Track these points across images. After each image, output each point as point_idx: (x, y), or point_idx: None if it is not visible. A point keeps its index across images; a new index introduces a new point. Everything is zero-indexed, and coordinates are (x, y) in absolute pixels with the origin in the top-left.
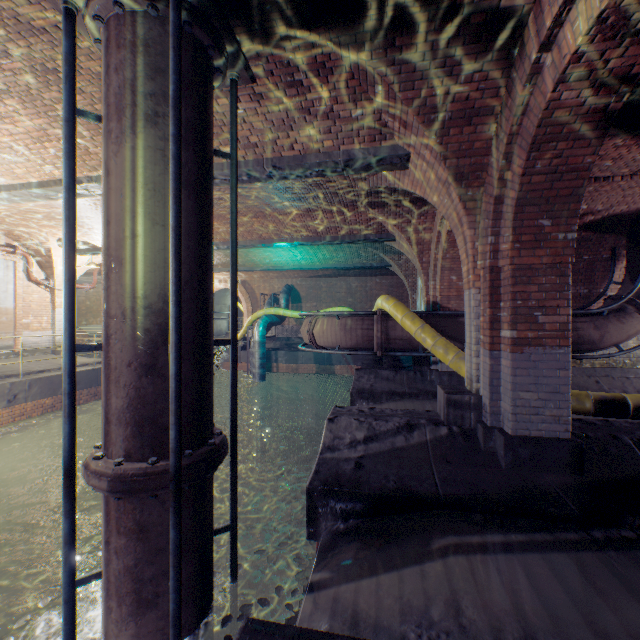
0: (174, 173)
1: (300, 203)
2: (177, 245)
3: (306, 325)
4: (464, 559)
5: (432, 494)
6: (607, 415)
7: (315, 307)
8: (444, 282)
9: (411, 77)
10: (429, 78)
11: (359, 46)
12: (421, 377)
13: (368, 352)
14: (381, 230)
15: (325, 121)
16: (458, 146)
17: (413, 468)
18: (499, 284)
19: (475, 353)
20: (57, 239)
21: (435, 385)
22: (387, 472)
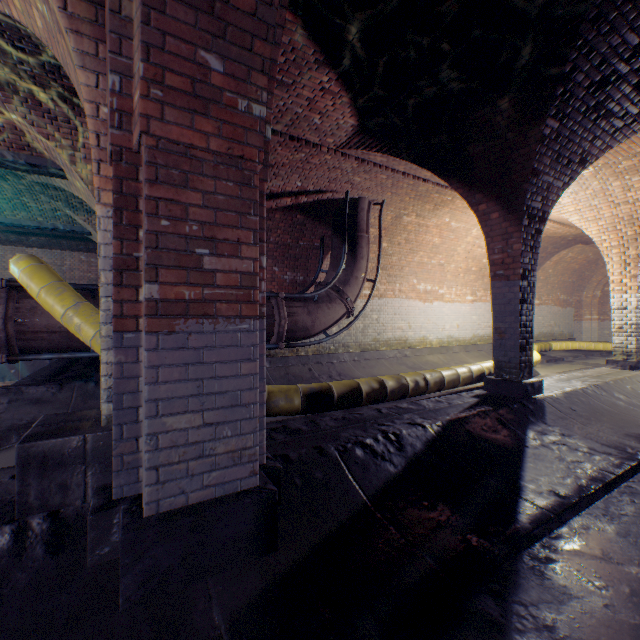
0: None
1: None
2: None
3: None
4: None
5: None
6: (316, 410)
7: None
8: None
9: None
10: None
11: None
12: None
13: None
14: (30, 148)
15: None
16: None
17: None
18: (138, 190)
19: (106, 341)
20: None
21: None
22: None
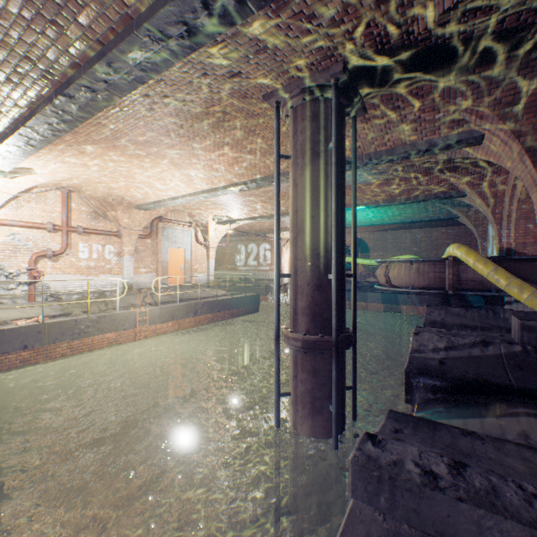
0: (335, 183)
1: (380, 176)
2: (336, 221)
3: (381, 269)
4: (533, 419)
5: (506, 384)
6: None
7: (381, 256)
8: (519, 230)
9: (487, 88)
10: (503, 85)
11: (445, 79)
12: (493, 315)
13: (439, 291)
14: (451, 189)
15: (413, 125)
16: (531, 126)
17: (488, 369)
18: None
19: None
20: (212, 216)
21: (508, 322)
22: (466, 369)
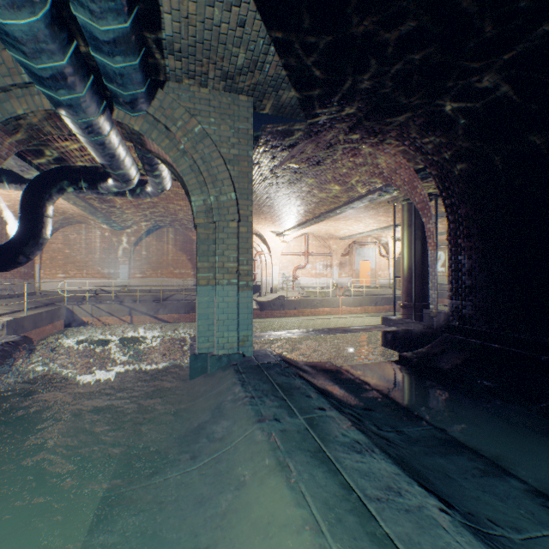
0: (413, 239)
1: None
2: (413, 254)
3: None
4: None
5: None
6: None
7: None
8: None
9: None
10: None
11: None
12: None
13: None
14: None
15: None
16: None
17: None
18: None
19: None
20: (390, 237)
21: None
22: None
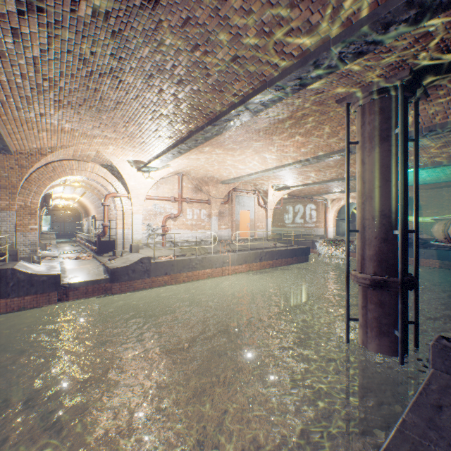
0: (400, 160)
1: (437, 141)
2: (402, 189)
3: (439, 226)
4: None
5: None
6: None
7: (435, 213)
8: None
9: None
10: None
11: None
12: None
13: None
14: None
15: None
16: None
17: None
18: None
19: None
20: (271, 185)
21: None
22: None
